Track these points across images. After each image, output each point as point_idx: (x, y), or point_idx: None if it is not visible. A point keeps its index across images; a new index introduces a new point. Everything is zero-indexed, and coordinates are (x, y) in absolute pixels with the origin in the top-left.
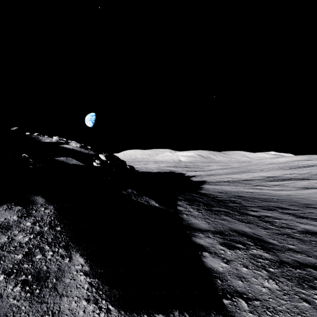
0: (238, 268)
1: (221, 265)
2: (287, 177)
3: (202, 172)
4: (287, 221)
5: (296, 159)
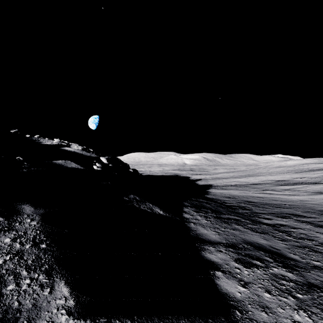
0: (259, 294)
1: (238, 290)
2: (297, 180)
3: (208, 176)
4: (305, 230)
5: (306, 162)
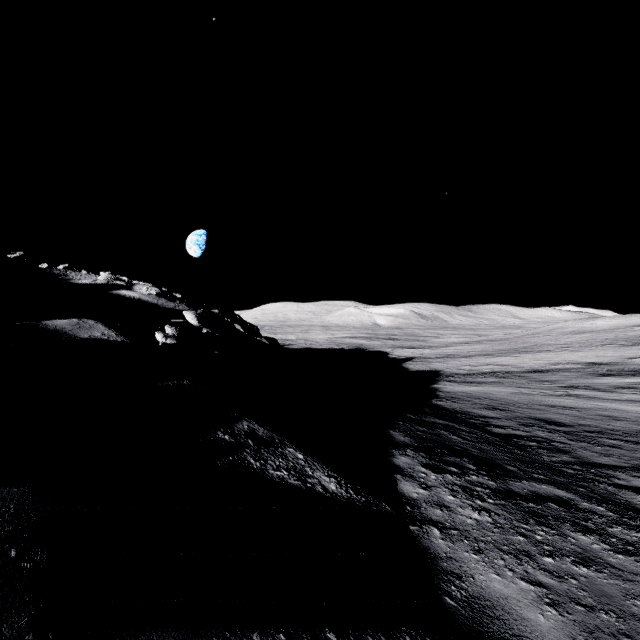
0: None
1: None
2: (639, 364)
3: (427, 350)
4: None
5: (638, 322)
